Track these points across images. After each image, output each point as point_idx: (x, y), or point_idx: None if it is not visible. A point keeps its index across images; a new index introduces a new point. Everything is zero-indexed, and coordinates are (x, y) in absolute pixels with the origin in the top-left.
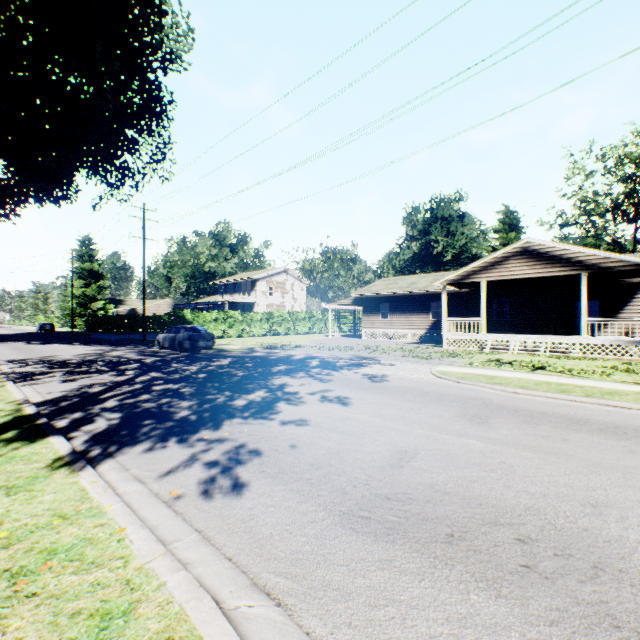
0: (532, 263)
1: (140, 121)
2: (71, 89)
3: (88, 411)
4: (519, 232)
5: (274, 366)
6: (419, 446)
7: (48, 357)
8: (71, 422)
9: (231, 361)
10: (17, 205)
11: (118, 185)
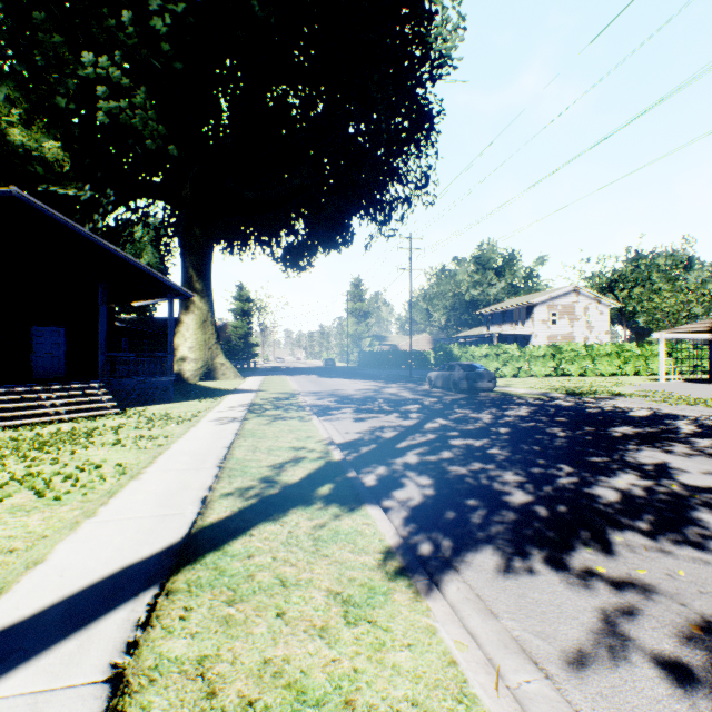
0: None
1: (408, 145)
2: (350, 137)
3: (390, 466)
4: None
5: (607, 426)
6: None
7: (335, 391)
8: (378, 480)
9: (529, 411)
10: (311, 257)
11: (385, 221)
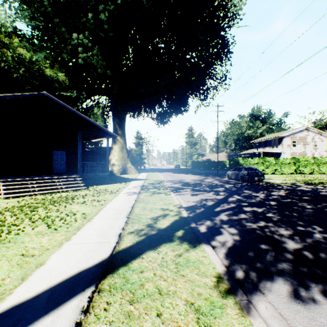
0: None
1: (216, 60)
2: (187, 60)
3: (212, 221)
4: None
5: None
6: None
7: (181, 180)
8: (207, 229)
9: (285, 192)
10: (169, 117)
11: (204, 99)
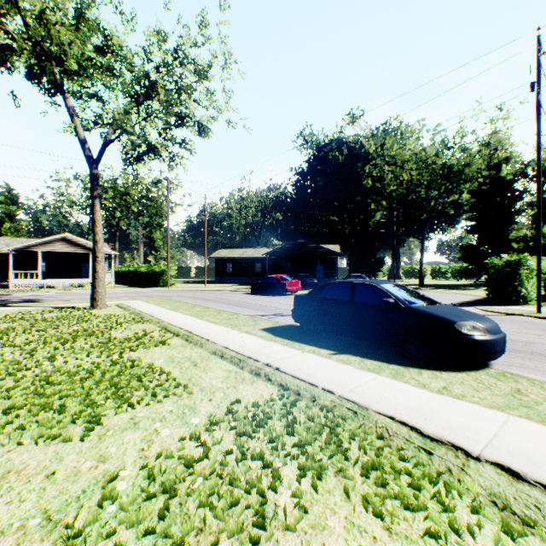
0: (69, 245)
1: None
2: None
3: None
4: (20, 207)
5: None
6: None
7: None
8: None
9: None
10: None
11: None
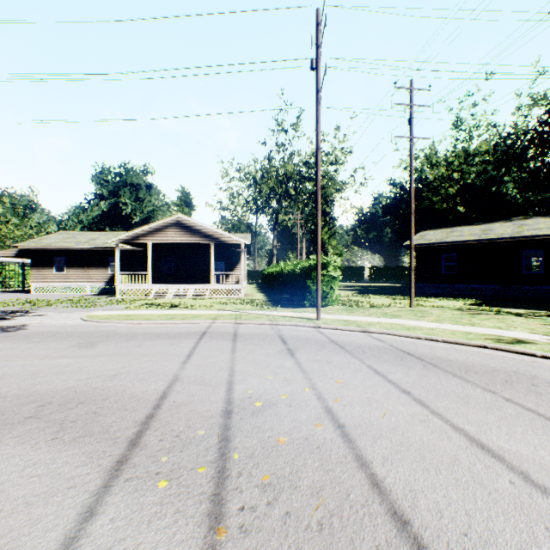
0: (184, 233)
1: None
2: None
3: None
4: (192, 209)
5: None
6: (9, 373)
7: None
8: None
9: None
10: None
11: None
